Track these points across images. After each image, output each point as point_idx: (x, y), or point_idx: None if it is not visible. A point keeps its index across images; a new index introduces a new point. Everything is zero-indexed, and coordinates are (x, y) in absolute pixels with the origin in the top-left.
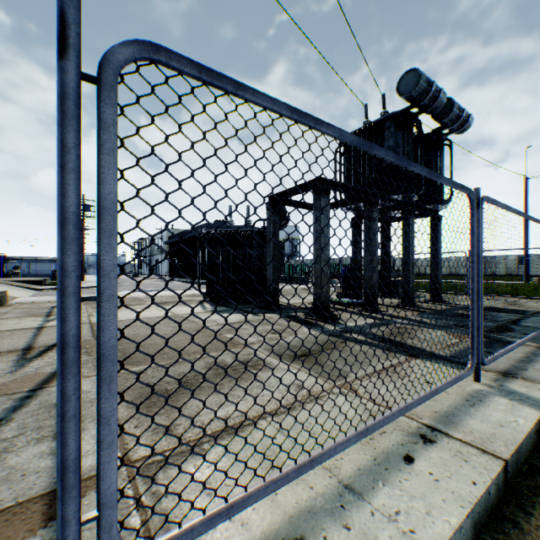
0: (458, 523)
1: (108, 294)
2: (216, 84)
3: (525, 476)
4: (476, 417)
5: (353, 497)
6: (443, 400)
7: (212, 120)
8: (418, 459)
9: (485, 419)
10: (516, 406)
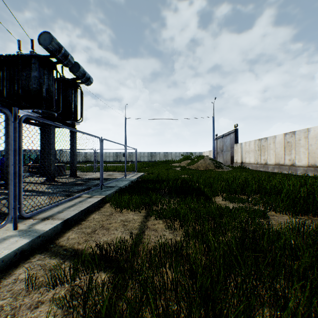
0: None
1: None
2: None
3: None
4: None
5: None
6: None
7: None
8: None
9: None
10: (20, 240)
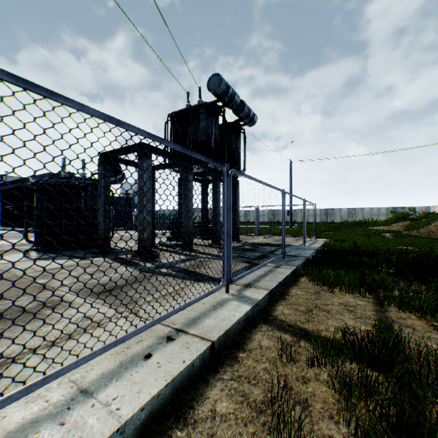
0: (156, 392)
1: None
2: None
3: (228, 348)
4: (213, 317)
5: (84, 397)
6: (198, 309)
7: None
8: (155, 354)
9: (217, 317)
10: (241, 305)
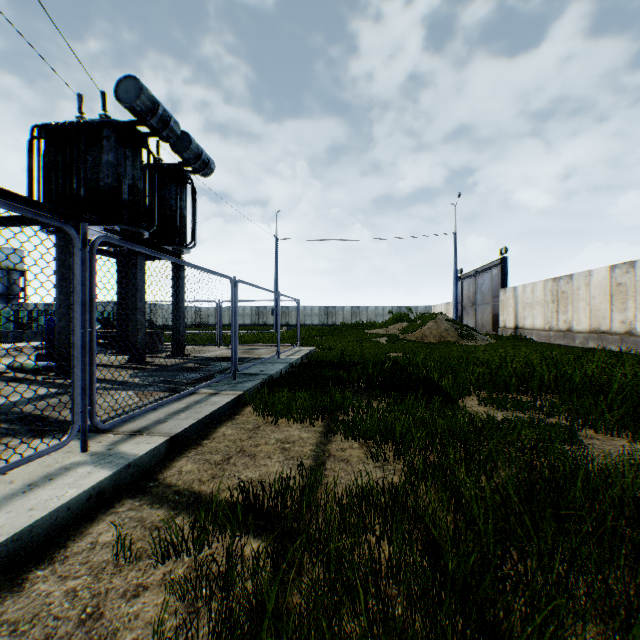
0: None
1: None
2: None
3: (18, 567)
4: (10, 508)
5: None
6: None
7: None
8: None
9: (20, 507)
10: (95, 472)
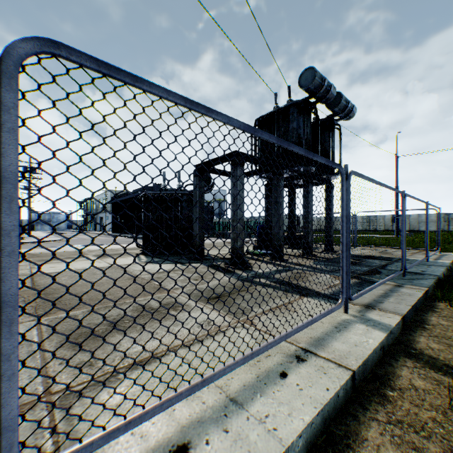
0: (310, 420)
1: (9, 250)
2: (115, 77)
3: (369, 382)
4: (340, 340)
5: (236, 407)
6: (318, 328)
7: (111, 106)
8: (291, 374)
9: (346, 341)
10: (370, 330)
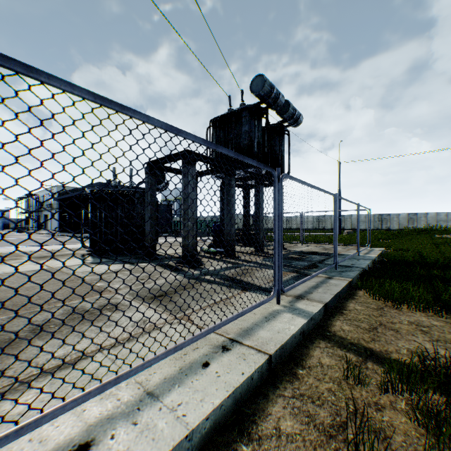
0: (219, 402)
1: None
2: (3, 65)
3: (285, 363)
4: (266, 328)
5: (151, 400)
6: (250, 319)
7: None
8: (213, 363)
9: (271, 329)
10: (295, 318)
